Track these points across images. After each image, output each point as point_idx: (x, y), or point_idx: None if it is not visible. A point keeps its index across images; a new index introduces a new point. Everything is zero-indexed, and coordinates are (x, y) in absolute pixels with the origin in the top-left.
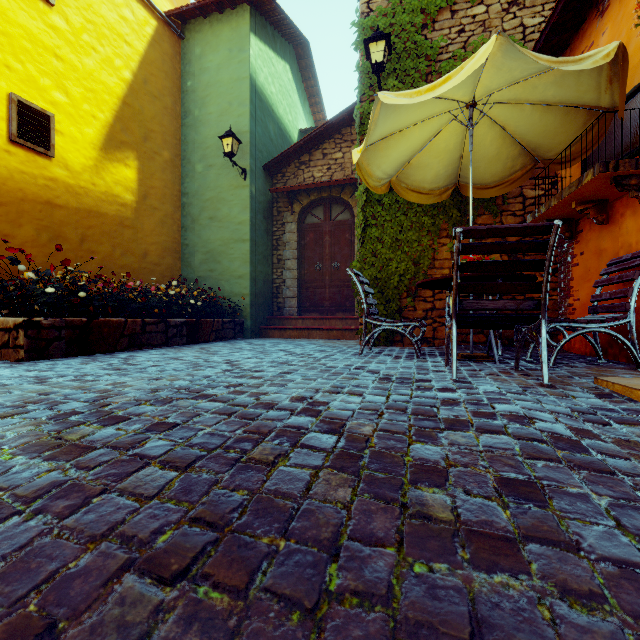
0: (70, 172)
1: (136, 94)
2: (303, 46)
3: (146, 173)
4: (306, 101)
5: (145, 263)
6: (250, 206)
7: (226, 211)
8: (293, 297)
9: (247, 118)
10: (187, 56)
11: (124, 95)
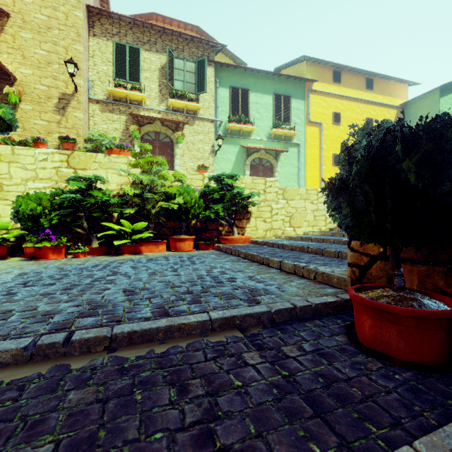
0: None
1: None
2: None
3: None
4: None
5: None
6: None
7: None
8: None
9: None
10: (407, 114)
11: None
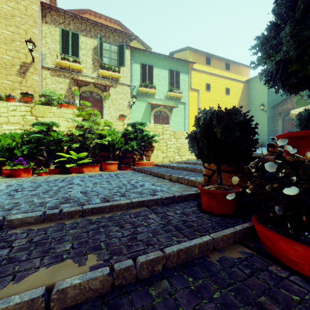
0: None
1: (240, 101)
2: None
3: None
4: None
5: None
6: (267, 118)
7: (260, 120)
8: None
9: (266, 98)
10: (249, 86)
11: (238, 103)
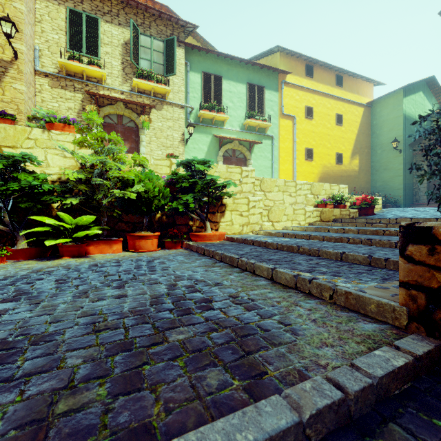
0: (345, 166)
1: (358, 136)
2: (430, 78)
3: (361, 159)
4: (432, 97)
5: (360, 188)
6: (403, 163)
7: (391, 166)
8: (424, 195)
9: (401, 130)
10: (373, 113)
11: (355, 138)
